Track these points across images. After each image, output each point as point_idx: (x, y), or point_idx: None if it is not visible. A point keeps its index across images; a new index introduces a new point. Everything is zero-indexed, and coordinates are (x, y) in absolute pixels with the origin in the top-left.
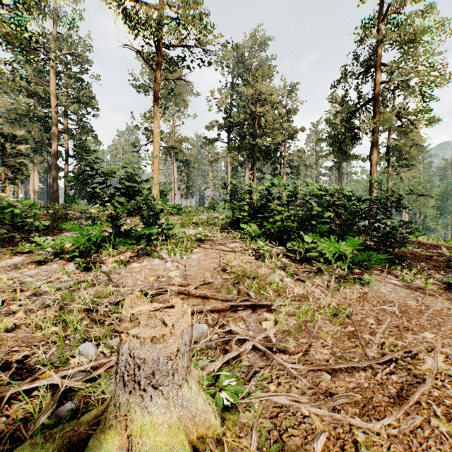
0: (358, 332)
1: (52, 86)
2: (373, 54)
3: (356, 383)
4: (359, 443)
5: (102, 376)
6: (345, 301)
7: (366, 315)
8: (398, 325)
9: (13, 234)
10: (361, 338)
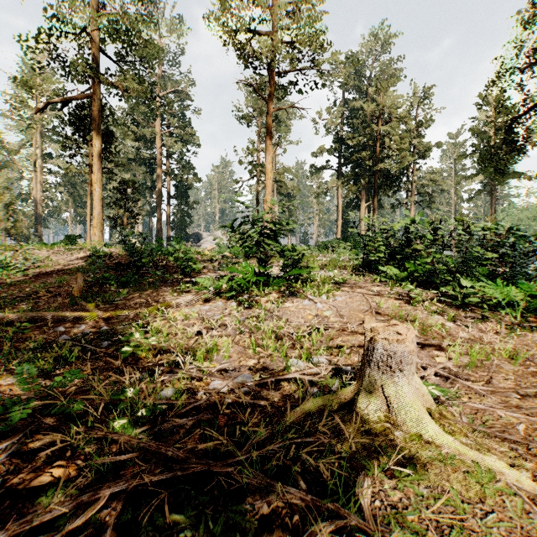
0: None
1: (157, 127)
2: None
3: None
4: None
5: (327, 377)
6: (521, 347)
7: None
8: None
9: (166, 276)
10: None
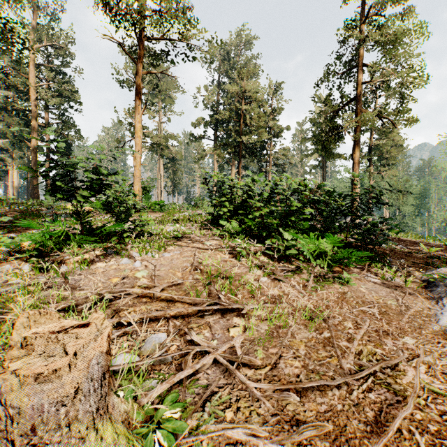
0: (334, 340)
1: (32, 78)
2: (356, 55)
3: (328, 404)
4: None
5: None
6: (322, 303)
7: (344, 318)
8: (378, 330)
9: None
10: (337, 347)
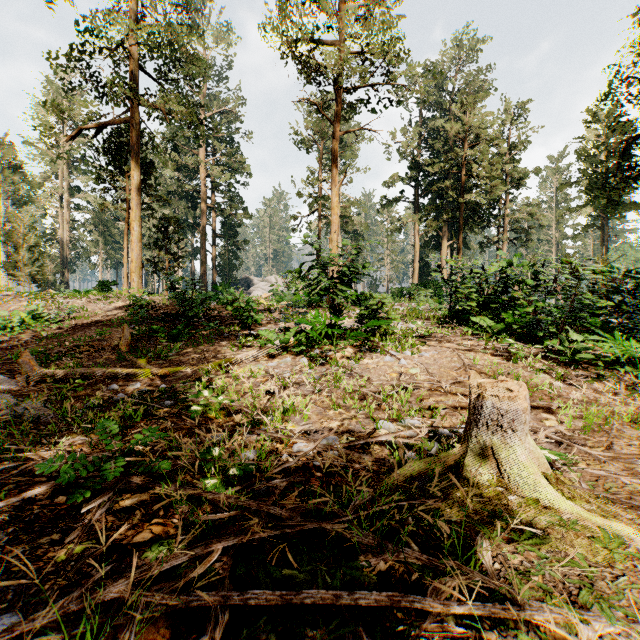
0: None
1: (201, 155)
2: None
3: None
4: None
5: (424, 440)
6: None
7: None
8: None
9: (222, 328)
10: None
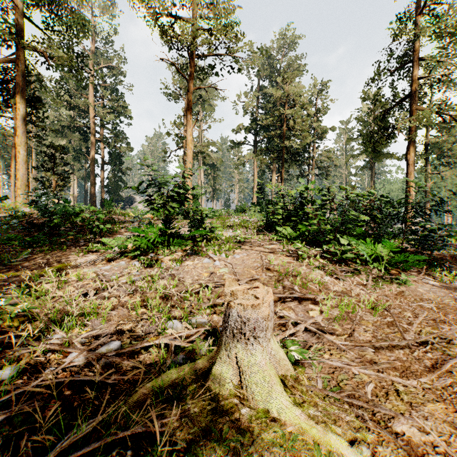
0: (396, 322)
1: (91, 98)
2: (410, 49)
3: (396, 357)
4: (400, 391)
5: (197, 340)
6: (382, 298)
7: (403, 309)
8: (434, 319)
9: (79, 236)
10: (399, 326)
